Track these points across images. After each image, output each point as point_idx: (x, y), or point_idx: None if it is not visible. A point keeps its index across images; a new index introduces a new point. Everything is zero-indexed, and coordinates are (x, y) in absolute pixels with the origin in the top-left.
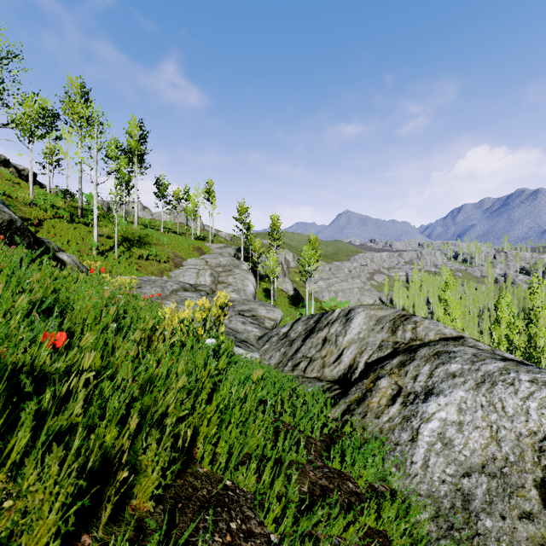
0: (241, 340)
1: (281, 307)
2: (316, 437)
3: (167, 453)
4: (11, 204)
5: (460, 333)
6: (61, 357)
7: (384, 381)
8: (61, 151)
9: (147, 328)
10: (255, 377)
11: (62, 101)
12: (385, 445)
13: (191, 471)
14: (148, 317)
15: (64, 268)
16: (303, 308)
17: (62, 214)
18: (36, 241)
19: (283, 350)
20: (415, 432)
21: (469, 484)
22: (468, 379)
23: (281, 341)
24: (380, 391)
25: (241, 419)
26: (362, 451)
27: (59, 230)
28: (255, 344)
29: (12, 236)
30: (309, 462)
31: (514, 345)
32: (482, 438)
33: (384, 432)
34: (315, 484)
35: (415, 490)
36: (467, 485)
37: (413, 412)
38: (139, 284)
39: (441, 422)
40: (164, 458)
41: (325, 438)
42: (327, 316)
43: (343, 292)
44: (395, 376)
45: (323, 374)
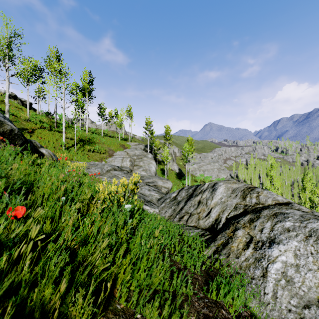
0: (147, 201)
1: (171, 180)
2: (198, 273)
3: (90, 308)
4: (17, 120)
5: (287, 199)
6: (20, 225)
7: (240, 232)
8: (45, 90)
9: (86, 198)
10: (157, 233)
11: (45, 61)
12: (244, 279)
13: (112, 308)
14: (88, 191)
15: (43, 157)
16: (184, 180)
17: (45, 126)
18: (26, 141)
19: (173, 207)
20: (265, 270)
21: (310, 314)
22: (299, 233)
23: (172, 202)
24: (238, 238)
25: (148, 265)
26: (231, 287)
27: (43, 135)
28: (156, 203)
29: (12, 139)
30: (194, 294)
31: (314, 204)
32: (315, 278)
33: (243, 269)
34: (199, 313)
35: (269, 316)
36: (308, 315)
37: (262, 255)
38: (88, 166)
39: (283, 264)
40: (88, 312)
41: (204, 273)
42: (200, 187)
43: (208, 171)
44: (247, 229)
45: (199, 224)
